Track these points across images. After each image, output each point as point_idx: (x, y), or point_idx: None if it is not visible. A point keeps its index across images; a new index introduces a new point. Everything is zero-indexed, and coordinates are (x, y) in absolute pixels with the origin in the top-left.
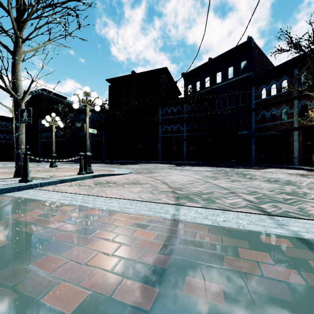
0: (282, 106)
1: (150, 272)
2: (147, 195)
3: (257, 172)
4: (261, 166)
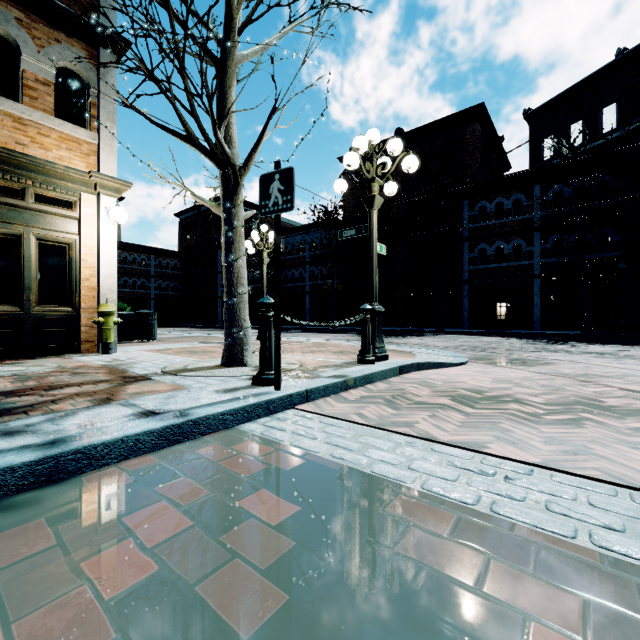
0: None
1: None
2: None
3: None
4: None
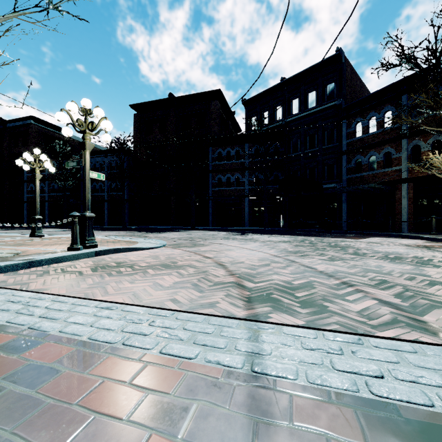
0: (385, 148)
1: None
2: (188, 294)
3: (358, 243)
4: (357, 233)
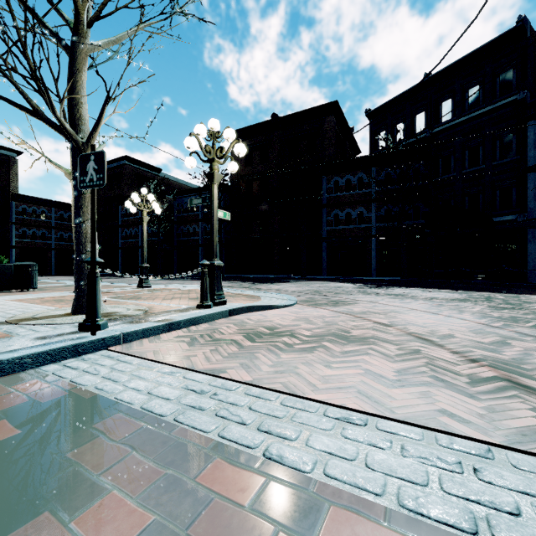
0: None
1: None
2: (455, 400)
3: None
4: None
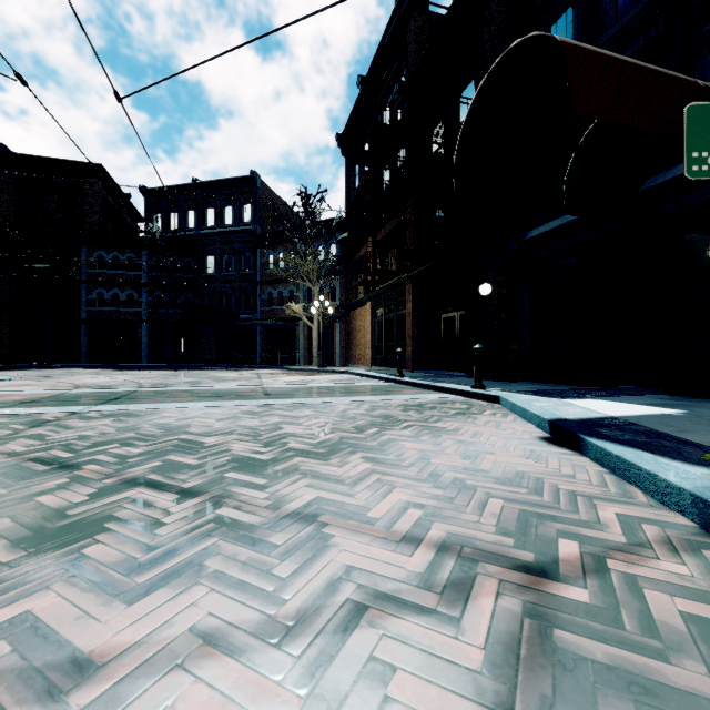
0: (290, 286)
1: (44, 398)
2: (44, 388)
3: (224, 373)
4: (259, 367)
